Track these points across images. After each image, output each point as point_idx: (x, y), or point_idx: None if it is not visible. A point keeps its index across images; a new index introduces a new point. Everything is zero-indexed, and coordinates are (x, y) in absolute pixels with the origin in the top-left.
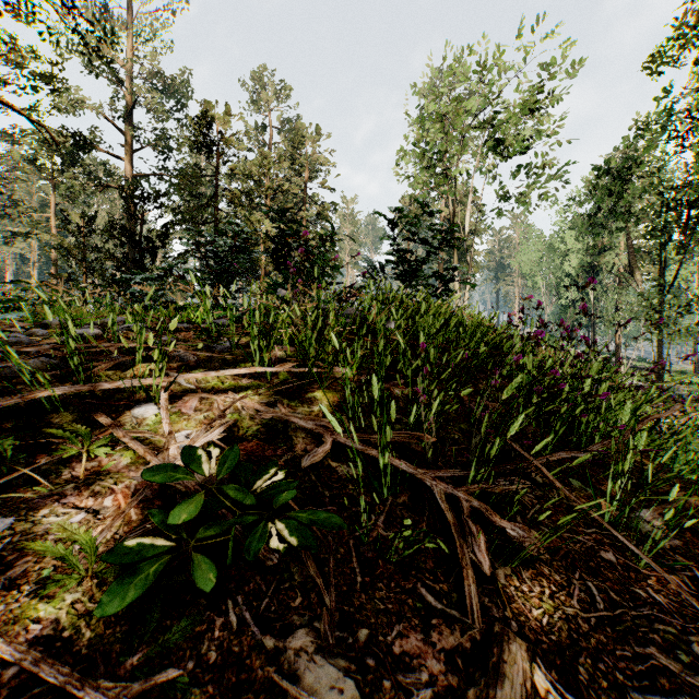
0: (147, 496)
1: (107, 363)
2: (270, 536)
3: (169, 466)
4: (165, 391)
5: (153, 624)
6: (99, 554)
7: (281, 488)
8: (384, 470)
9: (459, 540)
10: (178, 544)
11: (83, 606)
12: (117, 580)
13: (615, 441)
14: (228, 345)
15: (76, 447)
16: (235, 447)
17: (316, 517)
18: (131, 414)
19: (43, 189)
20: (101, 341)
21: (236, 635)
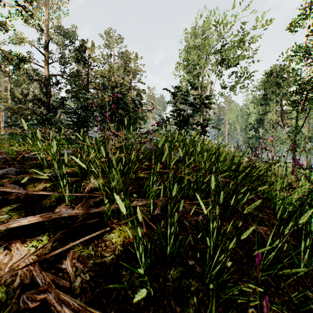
0: None
1: None
2: None
3: None
4: None
5: None
6: None
7: None
8: None
9: None
10: None
11: None
12: None
13: None
14: (55, 175)
15: None
16: None
17: None
18: None
19: (7, 81)
20: None
21: None
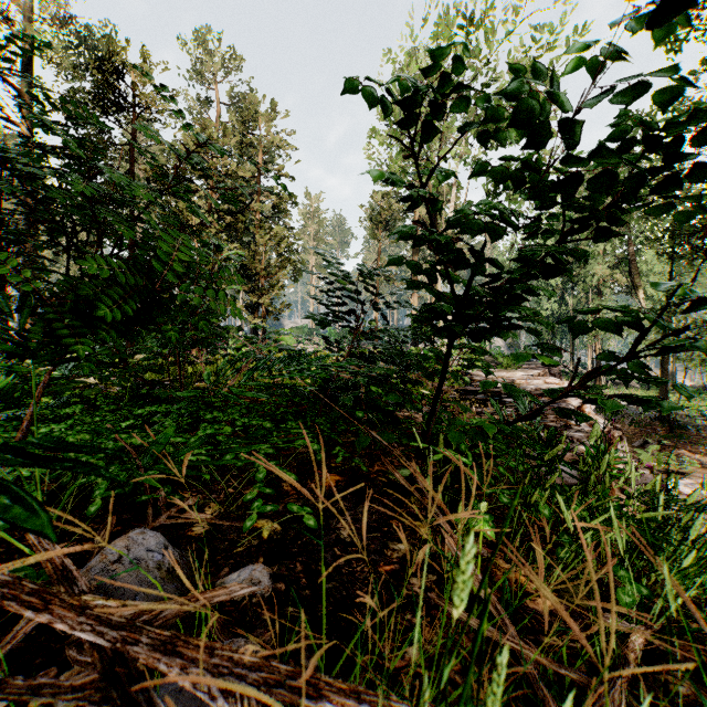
0: None
1: None
2: None
3: None
4: None
5: None
6: None
7: None
8: None
9: None
10: None
11: None
12: None
13: None
14: None
15: None
16: None
17: None
18: None
19: None
20: None
21: None
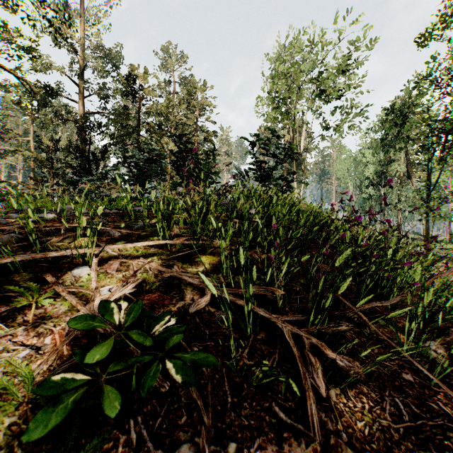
0: (77, 335)
1: (58, 237)
2: (165, 366)
3: (89, 317)
4: (96, 257)
5: (71, 442)
6: (36, 383)
7: (172, 331)
8: (248, 314)
9: (302, 368)
10: (93, 377)
11: (18, 427)
12: (42, 409)
13: (411, 294)
14: (142, 225)
15: (27, 299)
16: (139, 301)
17: (196, 357)
18: (71, 274)
19: (25, 122)
20: (55, 222)
21: (135, 449)
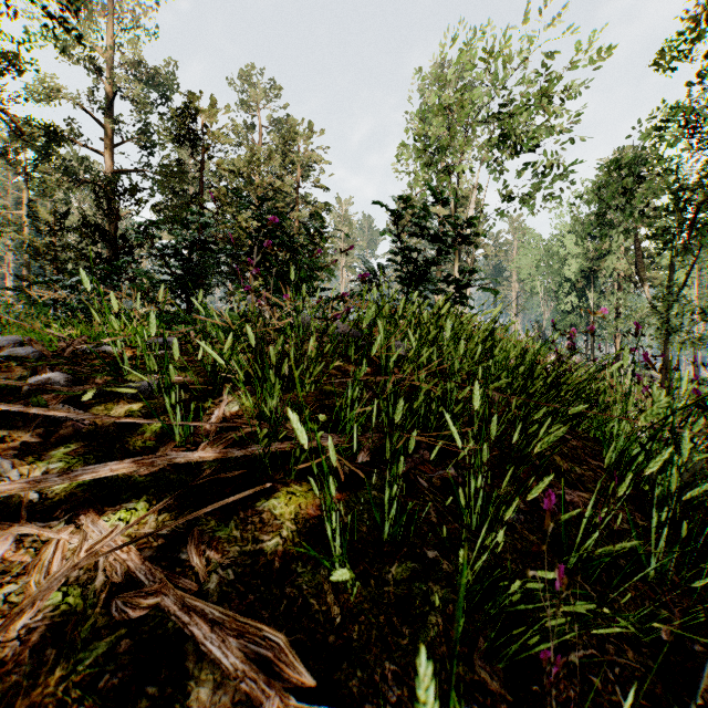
0: None
1: None
2: None
3: None
4: None
5: None
6: None
7: None
8: None
9: None
10: None
11: None
12: None
13: None
14: (147, 388)
15: None
16: None
17: None
18: None
19: (19, 185)
20: None
21: None
